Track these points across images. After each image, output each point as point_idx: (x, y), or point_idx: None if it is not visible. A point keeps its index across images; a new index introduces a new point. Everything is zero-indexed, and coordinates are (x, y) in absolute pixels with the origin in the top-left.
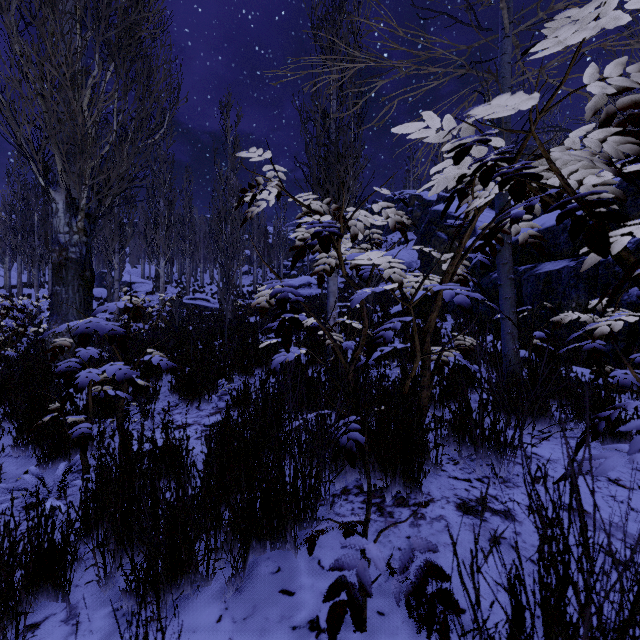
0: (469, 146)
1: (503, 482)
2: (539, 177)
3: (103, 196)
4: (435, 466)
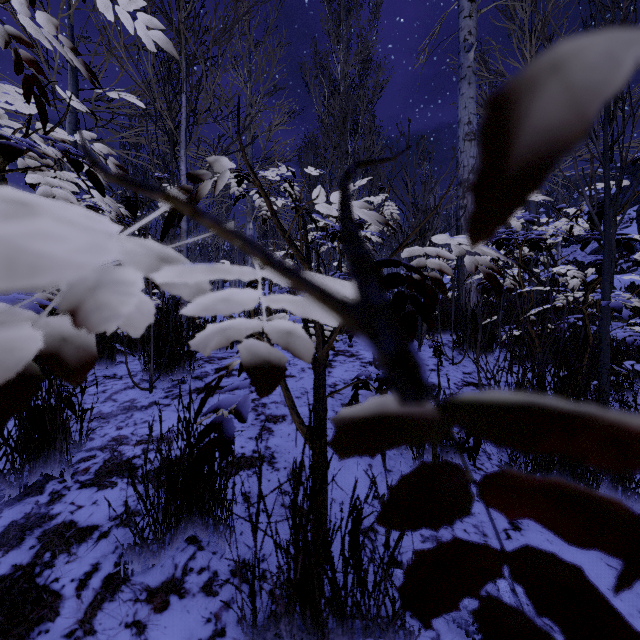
0: None
1: None
2: None
3: None
4: None
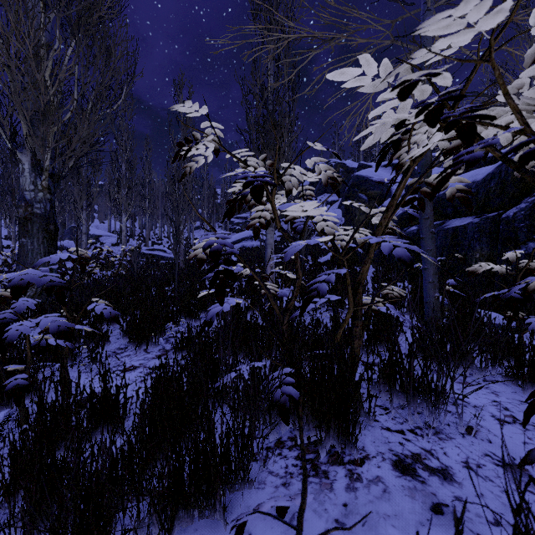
0: (416, 81)
1: (436, 433)
2: (491, 118)
3: (66, 158)
4: (368, 417)
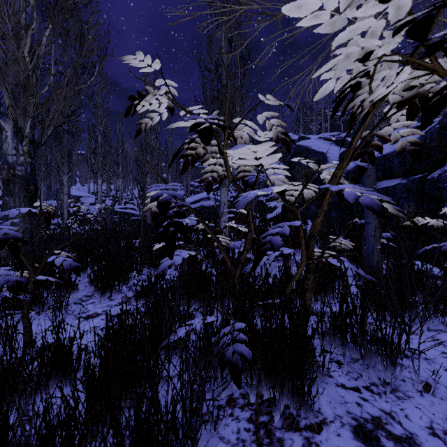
0: None
1: (392, 391)
2: None
3: (44, 127)
4: (322, 372)
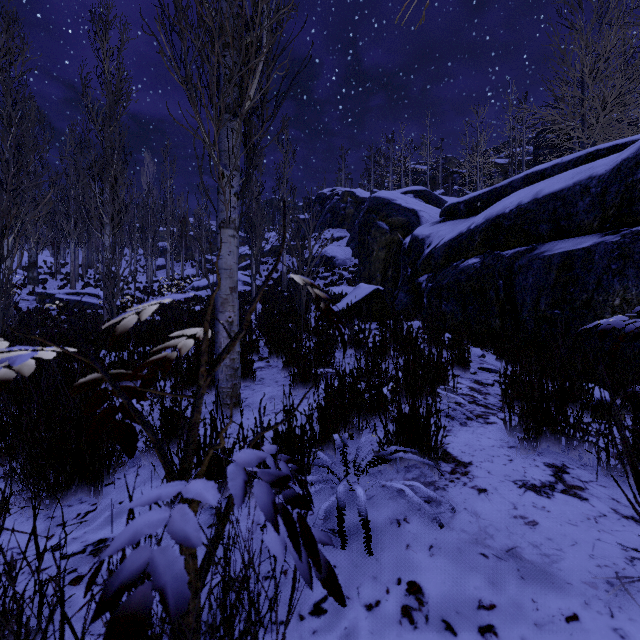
0: None
1: None
2: None
3: None
4: None
